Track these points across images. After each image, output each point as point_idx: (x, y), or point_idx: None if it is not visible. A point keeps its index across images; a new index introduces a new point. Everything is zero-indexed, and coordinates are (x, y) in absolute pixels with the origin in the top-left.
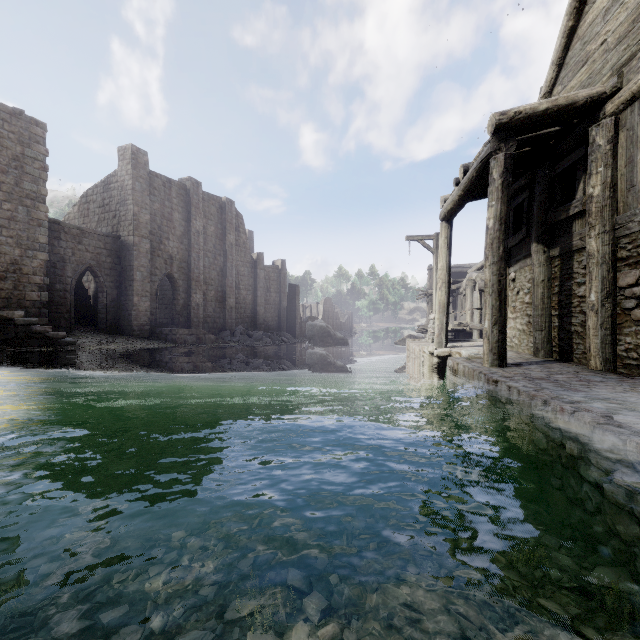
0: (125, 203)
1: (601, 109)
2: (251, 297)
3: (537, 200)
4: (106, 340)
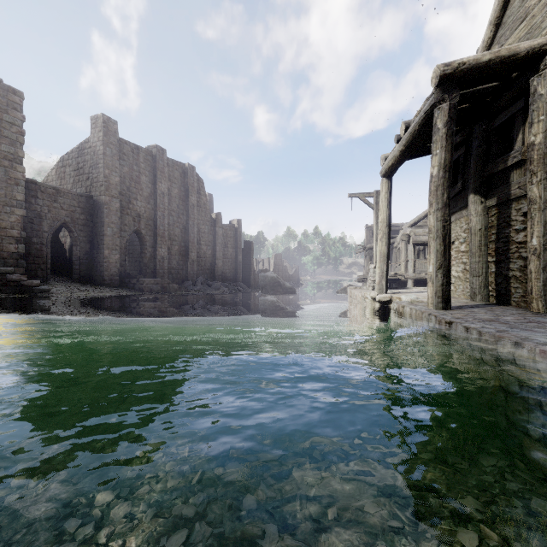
0: (97, 166)
1: (542, 60)
2: (211, 252)
3: (474, 154)
4: (78, 288)
